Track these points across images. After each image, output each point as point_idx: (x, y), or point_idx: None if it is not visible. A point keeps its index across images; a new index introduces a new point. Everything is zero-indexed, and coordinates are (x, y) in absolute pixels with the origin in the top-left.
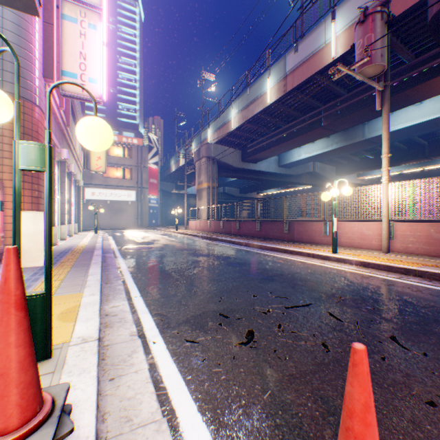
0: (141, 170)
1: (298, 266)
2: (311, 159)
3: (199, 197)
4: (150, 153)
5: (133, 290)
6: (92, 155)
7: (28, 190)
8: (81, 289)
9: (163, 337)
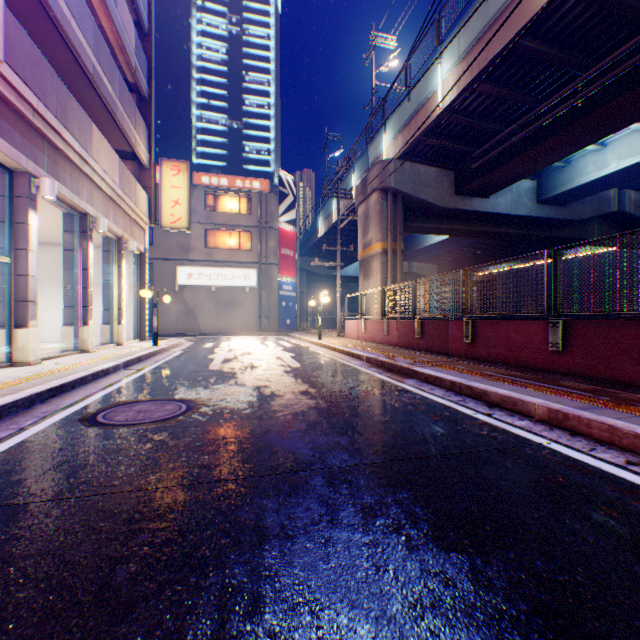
0: (265, 233)
1: None
2: (634, 171)
3: (364, 274)
4: (282, 205)
5: None
6: (164, 197)
7: None
8: None
9: None
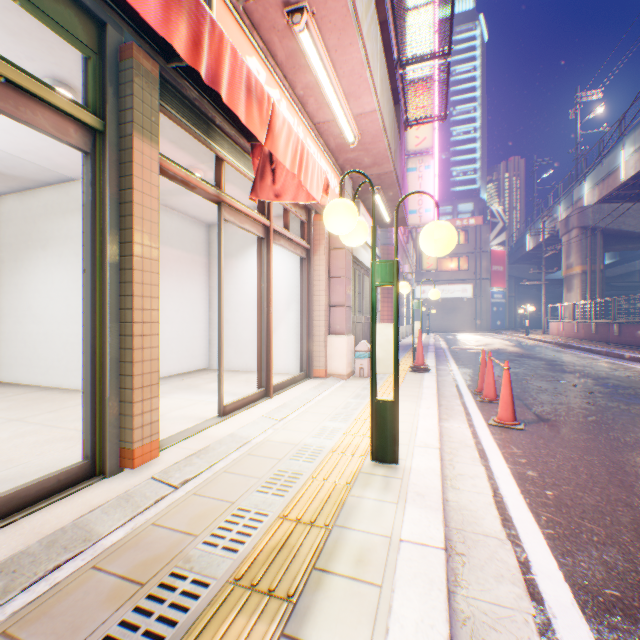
0: (478, 256)
1: (628, 372)
2: None
3: (565, 288)
4: (492, 232)
5: (452, 365)
6: (422, 253)
7: (389, 303)
8: (425, 358)
9: (461, 375)
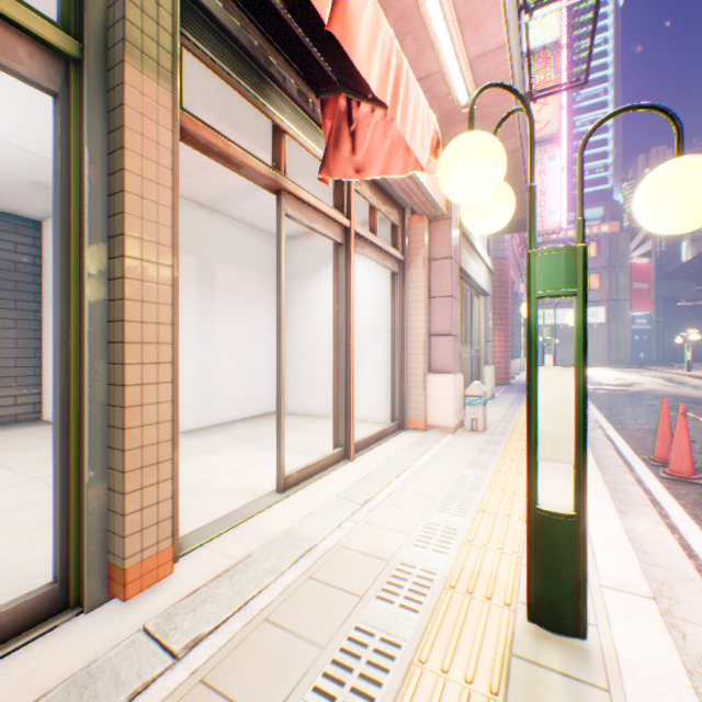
0: (613, 272)
1: None
2: None
3: None
4: (632, 240)
5: (595, 413)
6: None
7: (501, 331)
8: None
9: (615, 430)
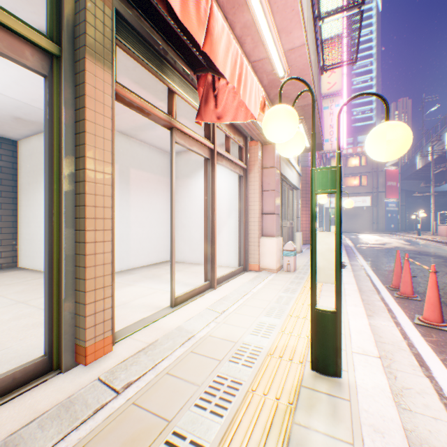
0: (375, 175)
1: None
2: None
3: None
4: None
5: (361, 261)
6: None
7: (306, 211)
8: None
9: (372, 270)
